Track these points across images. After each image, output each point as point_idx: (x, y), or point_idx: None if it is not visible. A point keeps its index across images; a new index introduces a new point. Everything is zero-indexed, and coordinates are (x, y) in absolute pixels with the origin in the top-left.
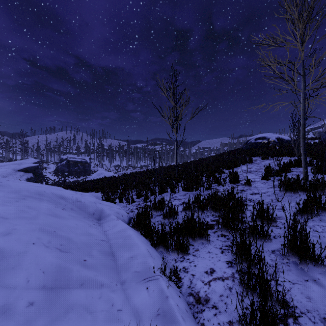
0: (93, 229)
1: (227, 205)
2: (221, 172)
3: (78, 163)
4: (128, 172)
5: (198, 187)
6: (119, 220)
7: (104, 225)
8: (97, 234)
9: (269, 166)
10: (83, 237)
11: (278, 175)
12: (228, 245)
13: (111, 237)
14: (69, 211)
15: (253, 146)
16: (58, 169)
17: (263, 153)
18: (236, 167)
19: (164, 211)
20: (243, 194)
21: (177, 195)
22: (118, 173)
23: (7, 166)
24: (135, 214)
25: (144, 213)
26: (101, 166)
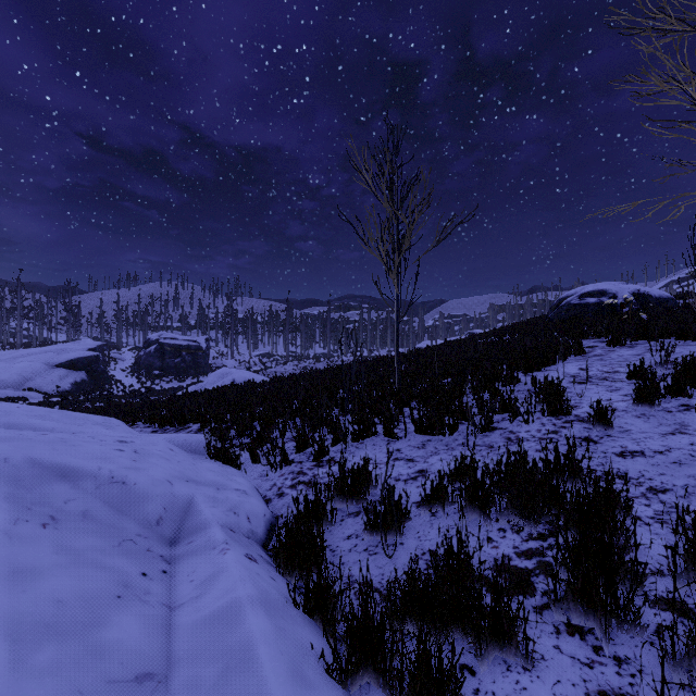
0: (128, 609)
1: (561, 497)
2: (511, 380)
3: (182, 349)
4: (288, 370)
5: (457, 423)
6: (230, 552)
7: (178, 574)
8: (129, 642)
9: (642, 366)
10: (51, 689)
11: (679, 395)
12: (609, 691)
13: (184, 646)
14: (69, 528)
15: (575, 314)
16: (141, 362)
17: (609, 329)
18: (546, 366)
19: (368, 501)
20: (594, 455)
21: (402, 447)
22: (268, 371)
23: (35, 356)
24: (289, 504)
25: (311, 518)
26: (231, 357)
